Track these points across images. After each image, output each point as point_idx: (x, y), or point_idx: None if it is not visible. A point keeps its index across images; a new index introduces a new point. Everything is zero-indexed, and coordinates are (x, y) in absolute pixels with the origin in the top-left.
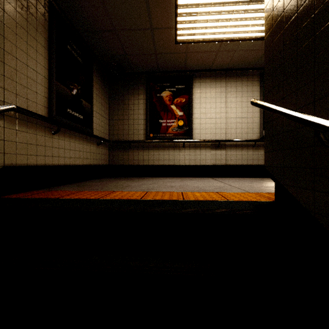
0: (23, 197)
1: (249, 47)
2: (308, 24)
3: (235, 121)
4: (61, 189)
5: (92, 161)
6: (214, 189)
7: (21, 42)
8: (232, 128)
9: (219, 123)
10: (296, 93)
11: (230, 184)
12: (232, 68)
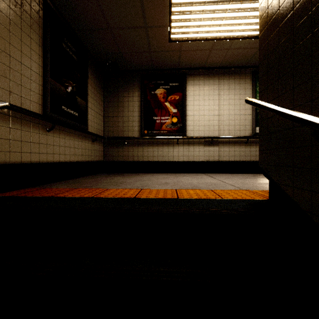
0: (16, 195)
1: (241, 46)
2: (305, 22)
3: (228, 118)
4: (55, 186)
5: (87, 158)
6: (208, 186)
7: (15, 40)
8: (224, 125)
9: (212, 120)
10: (292, 92)
11: (223, 180)
12: (224, 66)
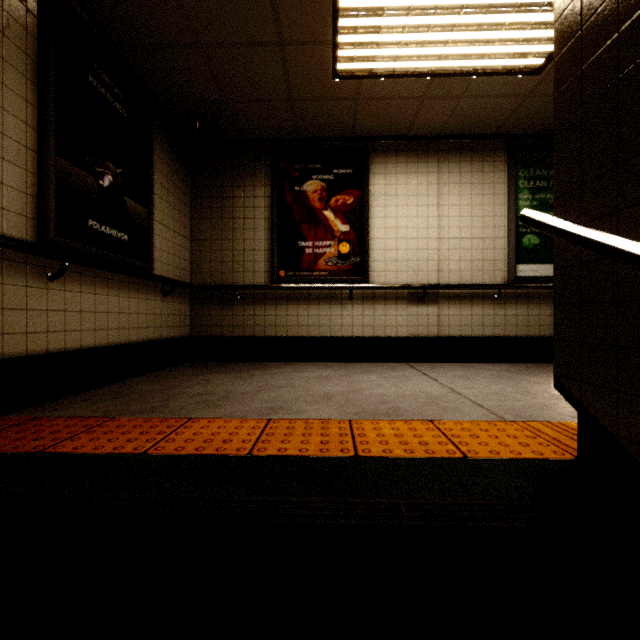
0: None
1: (489, 90)
2: None
3: (458, 245)
4: (67, 410)
5: (151, 333)
6: (423, 409)
7: None
8: (451, 260)
9: (424, 248)
10: None
11: (452, 386)
12: (451, 133)
